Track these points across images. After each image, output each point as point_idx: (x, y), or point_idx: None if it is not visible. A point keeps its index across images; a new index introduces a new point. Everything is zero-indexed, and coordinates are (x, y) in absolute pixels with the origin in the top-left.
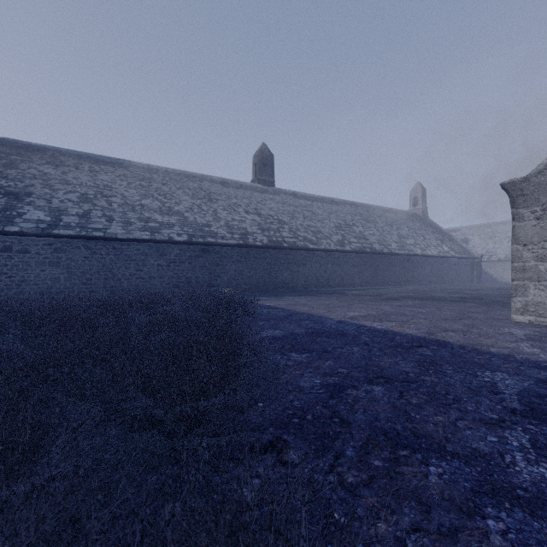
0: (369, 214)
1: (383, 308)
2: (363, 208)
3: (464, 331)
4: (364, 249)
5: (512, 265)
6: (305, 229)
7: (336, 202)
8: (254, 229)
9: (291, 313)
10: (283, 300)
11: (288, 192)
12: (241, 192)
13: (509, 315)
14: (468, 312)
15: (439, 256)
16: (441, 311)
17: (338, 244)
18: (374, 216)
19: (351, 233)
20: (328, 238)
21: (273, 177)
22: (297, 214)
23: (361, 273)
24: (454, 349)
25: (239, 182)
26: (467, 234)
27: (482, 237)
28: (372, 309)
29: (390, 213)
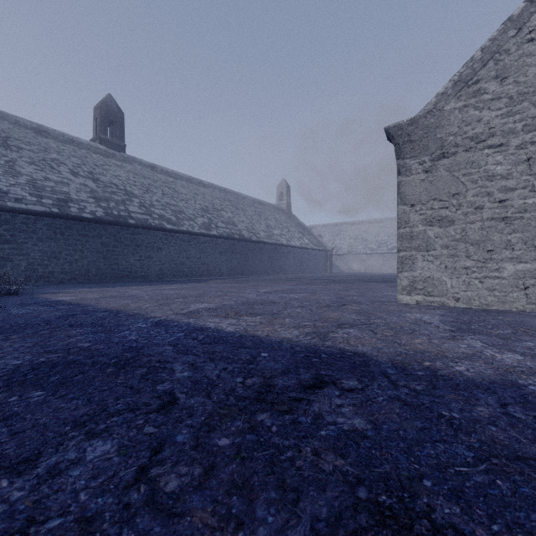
0: (239, 201)
1: (246, 296)
2: (233, 195)
3: (366, 323)
4: (232, 235)
5: (398, 231)
6: (163, 206)
7: (204, 185)
8: (83, 196)
9: (80, 311)
10: (104, 291)
11: (144, 163)
12: (70, 148)
13: (387, 297)
14: (345, 295)
15: (301, 247)
16: (316, 296)
17: (203, 227)
18: (244, 204)
19: (219, 218)
20: (192, 219)
21: (122, 140)
22: (155, 188)
23: (230, 261)
24: (395, 380)
25: (69, 136)
26: (321, 231)
27: (331, 234)
28: (231, 298)
29: (259, 204)
